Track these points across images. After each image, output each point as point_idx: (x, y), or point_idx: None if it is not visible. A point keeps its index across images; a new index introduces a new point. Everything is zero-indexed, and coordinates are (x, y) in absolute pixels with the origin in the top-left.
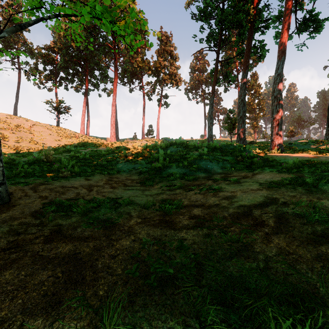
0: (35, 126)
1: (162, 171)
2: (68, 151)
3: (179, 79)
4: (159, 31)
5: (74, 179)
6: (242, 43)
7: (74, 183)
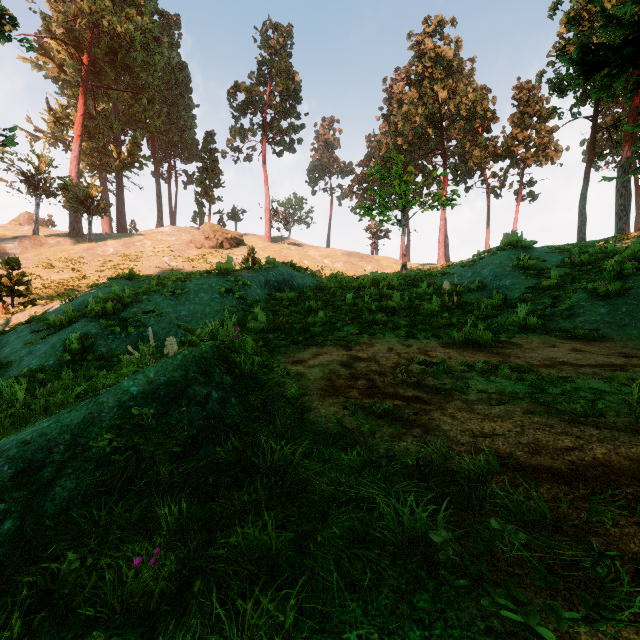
0: (361, 256)
1: None
2: None
3: (555, 150)
4: (514, 86)
5: None
6: None
7: None
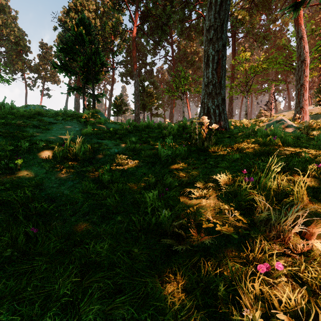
0: None
1: None
2: None
3: (58, 80)
4: (40, 41)
5: None
6: None
7: None
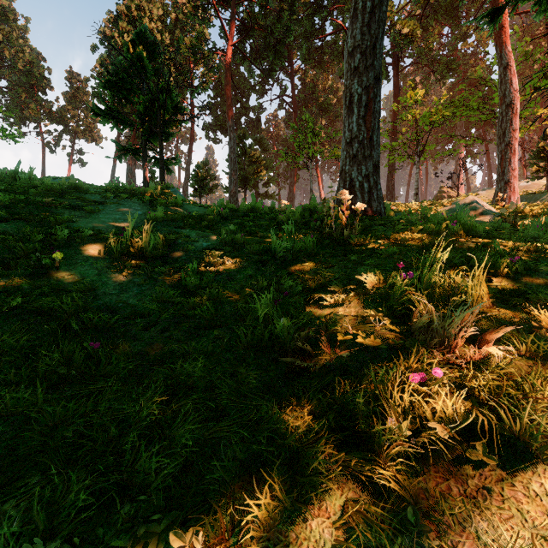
0: None
1: None
2: None
3: (98, 136)
4: (68, 70)
5: None
6: None
7: None
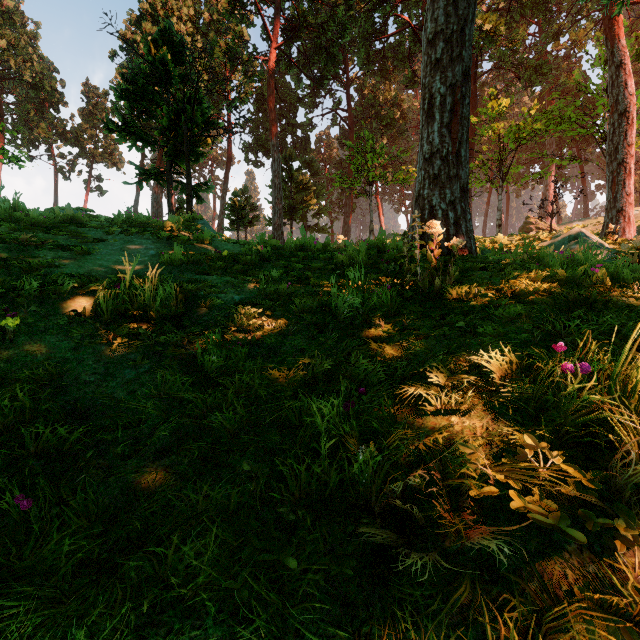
0: None
1: None
2: None
3: (120, 160)
4: (84, 83)
5: None
6: None
7: None
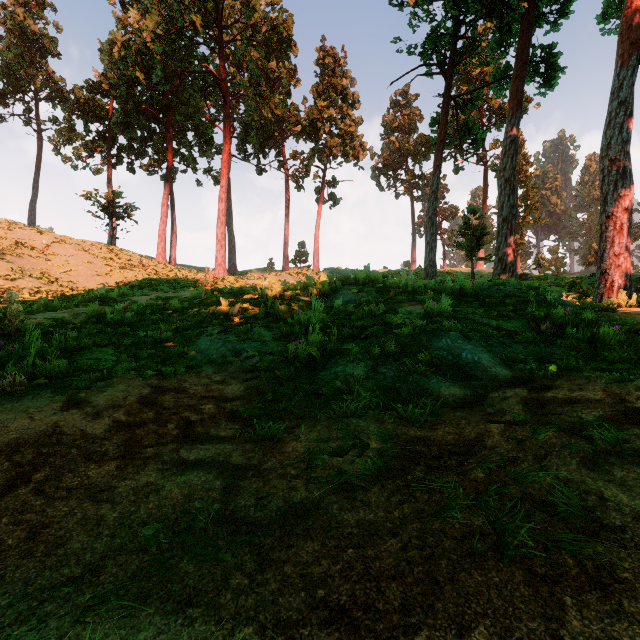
0: (57, 244)
1: (318, 371)
2: (99, 300)
3: (361, 146)
4: (318, 47)
5: (26, 404)
6: (506, 52)
7: (5, 425)
